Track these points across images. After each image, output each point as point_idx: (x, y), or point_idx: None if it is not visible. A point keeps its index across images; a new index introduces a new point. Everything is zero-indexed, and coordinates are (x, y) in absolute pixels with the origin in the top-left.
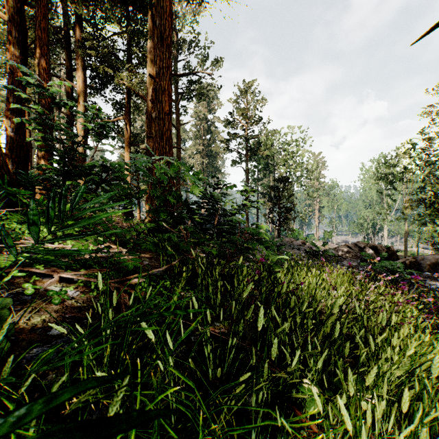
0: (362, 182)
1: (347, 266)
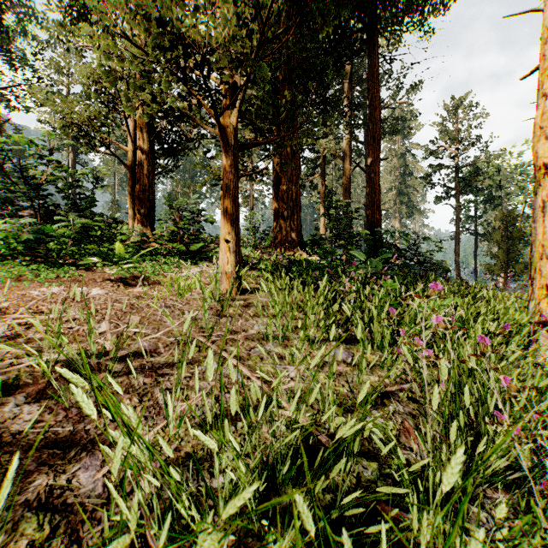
0: None
1: None
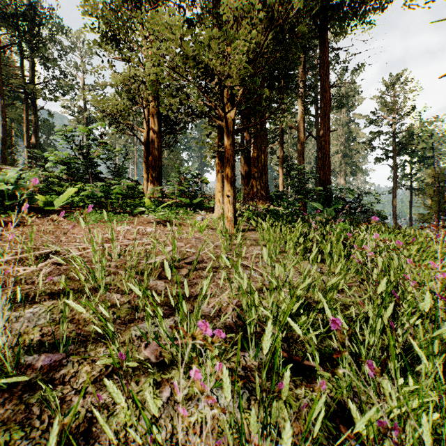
0: None
1: None
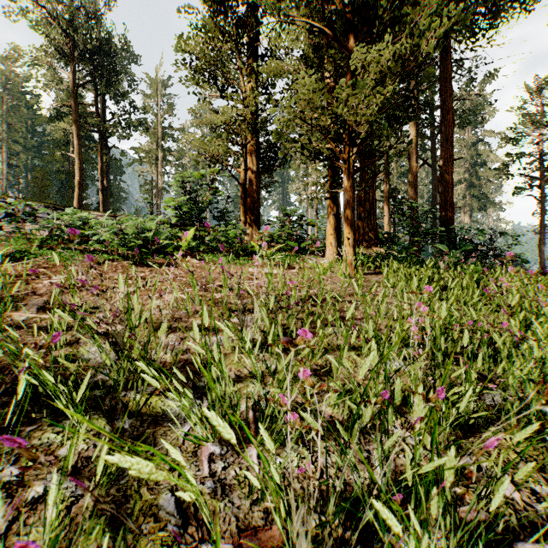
0: None
1: None
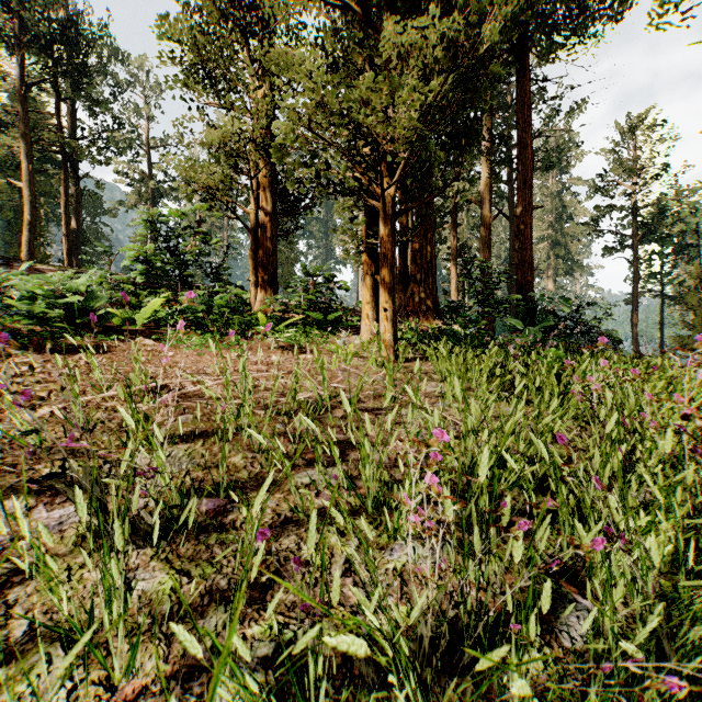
0: None
1: None
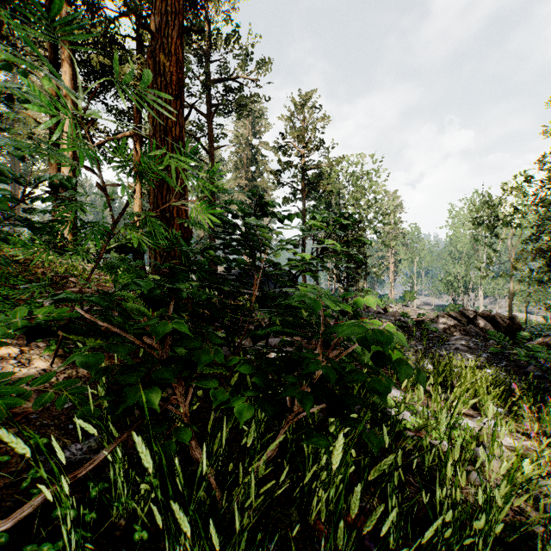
0: (451, 228)
1: (461, 350)
